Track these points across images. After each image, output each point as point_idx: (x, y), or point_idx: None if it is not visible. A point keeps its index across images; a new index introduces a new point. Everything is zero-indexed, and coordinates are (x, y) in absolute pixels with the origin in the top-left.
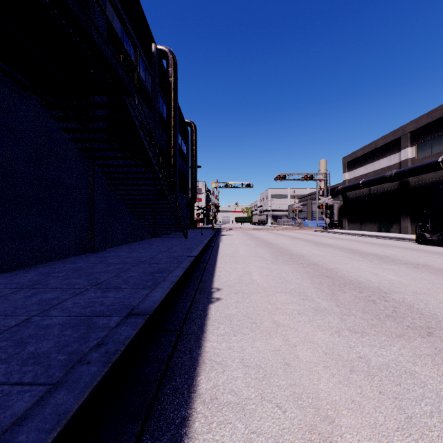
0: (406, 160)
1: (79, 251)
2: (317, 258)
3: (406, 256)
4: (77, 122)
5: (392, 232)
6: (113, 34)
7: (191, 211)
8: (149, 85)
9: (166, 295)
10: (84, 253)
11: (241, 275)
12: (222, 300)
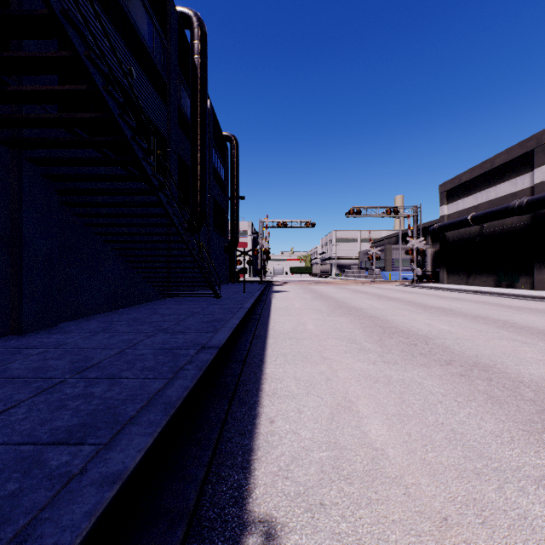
0: (544, 182)
1: None
2: (462, 344)
3: None
4: None
5: (519, 287)
6: None
7: (231, 258)
8: (161, 60)
9: None
10: None
11: (331, 415)
12: None
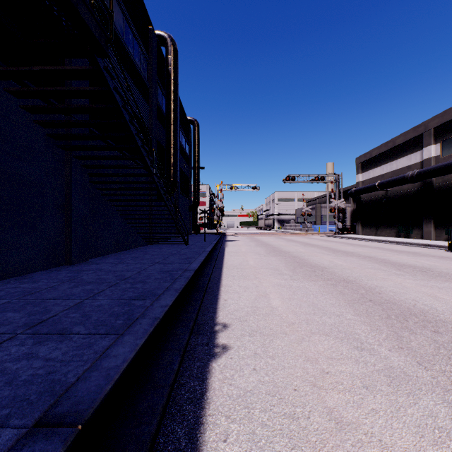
0: (429, 158)
1: (50, 263)
2: (344, 271)
3: (451, 268)
4: (47, 102)
5: (413, 237)
6: (99, 4)
7: (194, 215)
8: (145, 73)
9: (137, 352)
10: (57, 266)
11: (255, 298)
12: (231, 350)
